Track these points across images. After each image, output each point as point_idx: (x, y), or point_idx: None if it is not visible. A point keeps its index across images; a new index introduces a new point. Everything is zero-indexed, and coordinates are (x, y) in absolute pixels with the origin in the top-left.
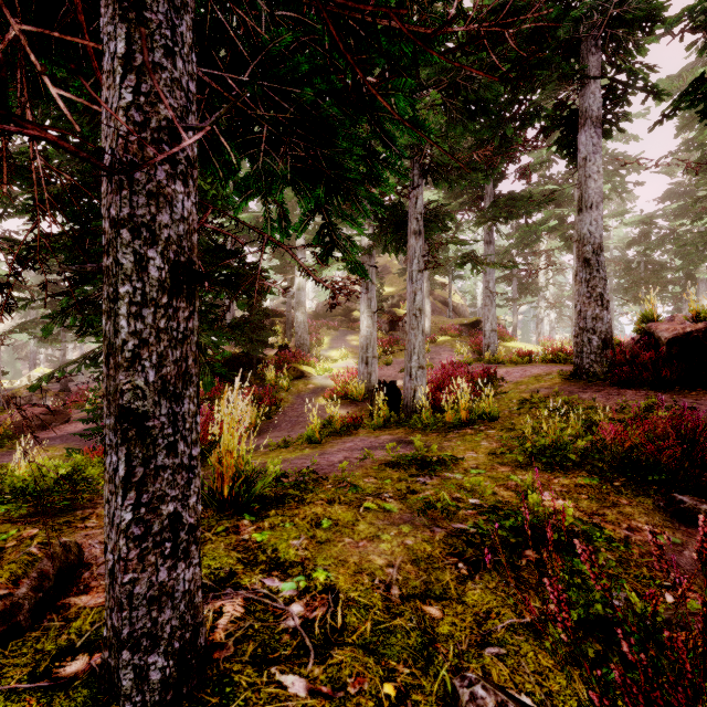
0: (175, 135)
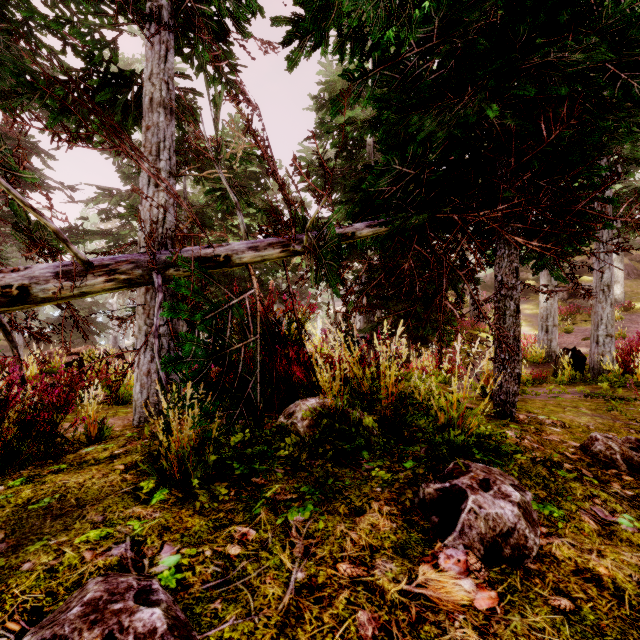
0: (516, 269)
